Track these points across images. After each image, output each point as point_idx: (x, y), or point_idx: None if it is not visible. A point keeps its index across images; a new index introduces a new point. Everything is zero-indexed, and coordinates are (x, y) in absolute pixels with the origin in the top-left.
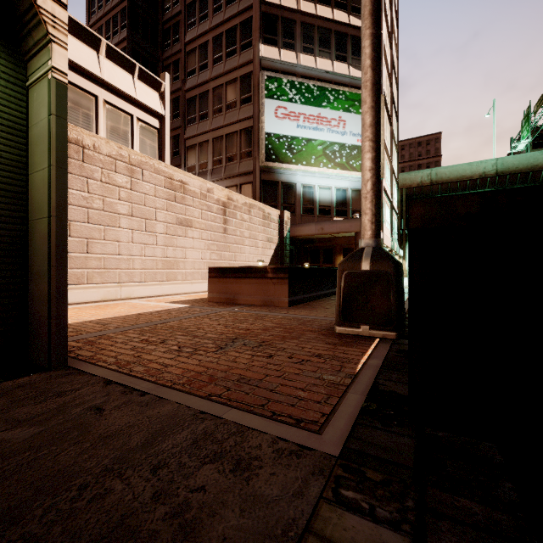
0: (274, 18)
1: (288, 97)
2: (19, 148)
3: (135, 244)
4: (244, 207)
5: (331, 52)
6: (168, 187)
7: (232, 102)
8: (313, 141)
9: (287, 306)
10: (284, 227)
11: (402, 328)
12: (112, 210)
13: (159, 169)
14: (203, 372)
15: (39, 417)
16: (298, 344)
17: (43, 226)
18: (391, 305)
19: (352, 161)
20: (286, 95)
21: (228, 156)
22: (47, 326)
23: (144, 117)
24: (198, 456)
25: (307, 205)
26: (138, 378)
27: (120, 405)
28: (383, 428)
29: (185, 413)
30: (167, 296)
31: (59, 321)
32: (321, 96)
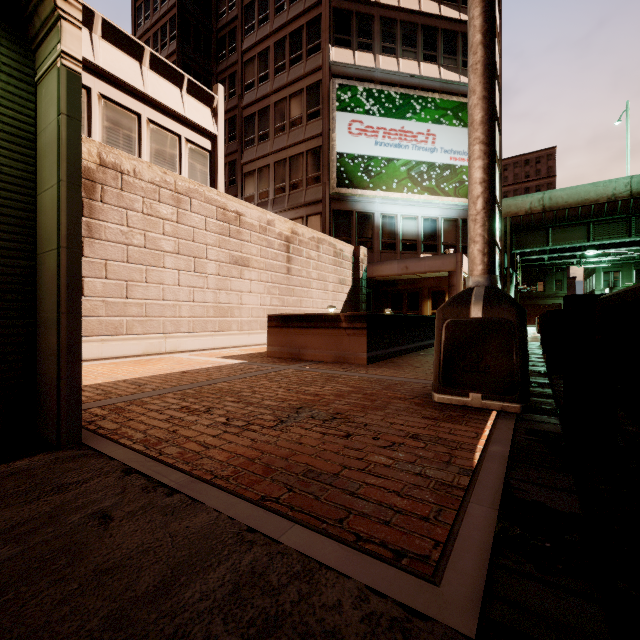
0: (347, 14)
1: (365, 108)
2: (25, 162)
3: (182, 288)
4: (312, 242)
5: (417, 51)
6: (221, 219)
7: (297, 118)
8: (395, 161)
9: (365, 364)
10: (360, 266)
11: (529, 398)
12: (155, 247)
13: (211, 197)
14: (255, 458)
15: (21, 528)
16: (384, 418)
17: (52, 261)
18: (513, 365)
19: (444, 184)
20: (362, 106)
21: (292, 183)
22: (56, 391)
23: (194, 138)
24: (238, 620)
25: (388, 239)
26: (168, 466)
27: (136, 510)
28: (541, 576)
29: (225, 530)
30: (220, 349)
31: (71, 384)
32: (405, 105)
